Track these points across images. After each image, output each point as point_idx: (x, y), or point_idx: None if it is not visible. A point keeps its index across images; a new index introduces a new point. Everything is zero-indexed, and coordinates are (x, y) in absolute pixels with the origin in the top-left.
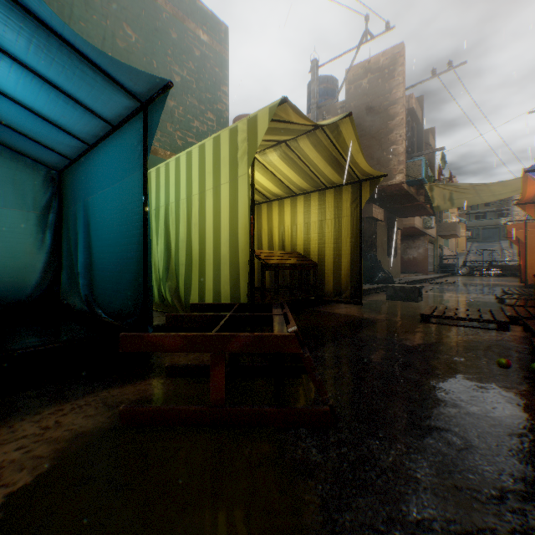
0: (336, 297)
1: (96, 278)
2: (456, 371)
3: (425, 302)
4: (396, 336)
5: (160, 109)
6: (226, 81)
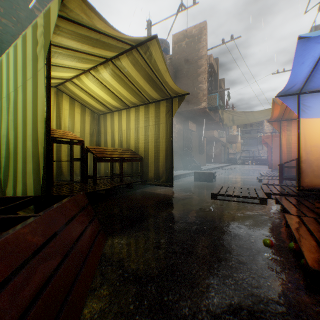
0: (156, 181)
1: None
2: (231, 256)
3: (217, 182)
4: (191, 214)
5: None
6: None
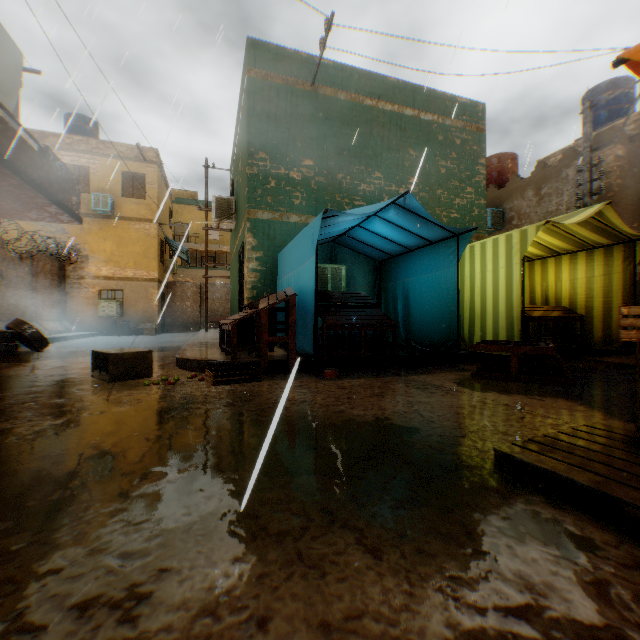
0: (604, 346)
1: (414, 326)
2: None
3: None
4: None
5: (468, 238)
6: (483, 153)
